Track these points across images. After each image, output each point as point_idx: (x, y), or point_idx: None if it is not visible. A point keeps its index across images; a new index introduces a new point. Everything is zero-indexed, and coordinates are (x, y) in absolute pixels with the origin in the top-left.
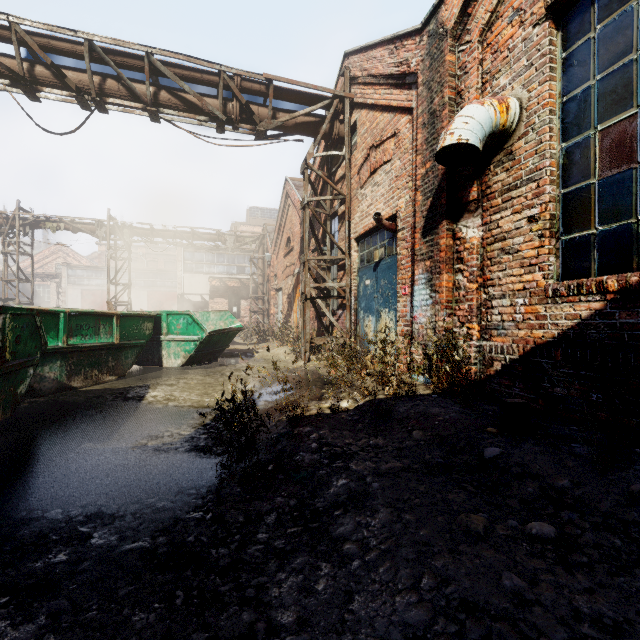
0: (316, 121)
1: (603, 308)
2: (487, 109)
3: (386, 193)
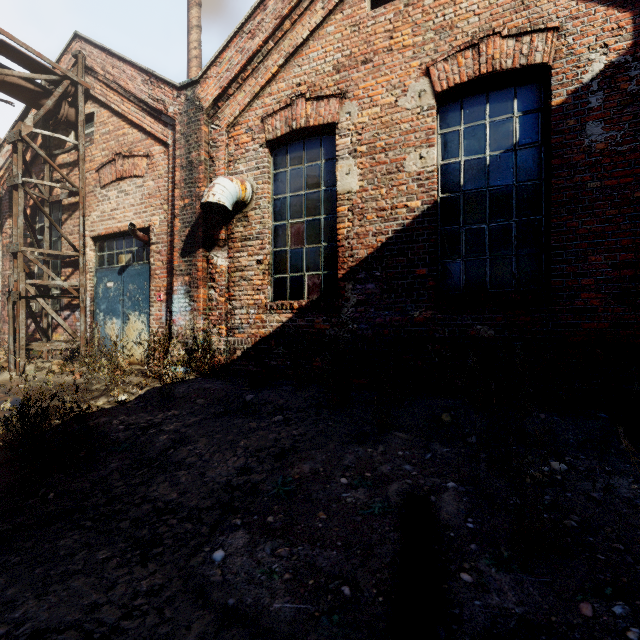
0: (36, 90)
1: (292, 317)
2: (235, 186)
3: (137, 205)
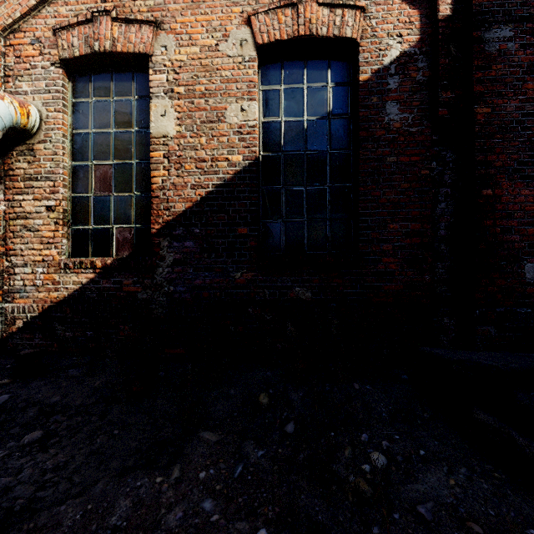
0: None
1: (95, 278)
2: (8, 105)
3: None
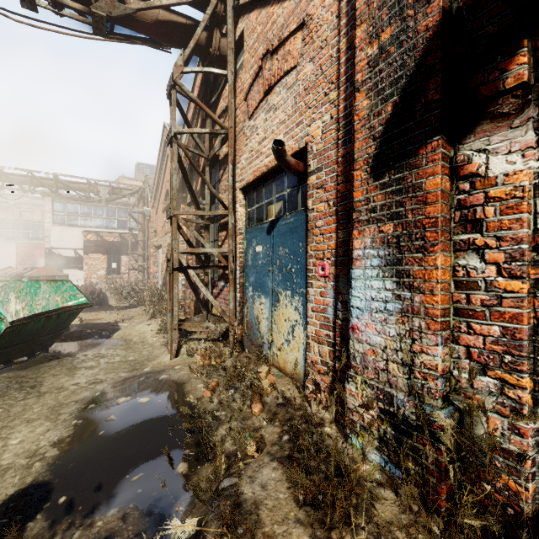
0: (187, 24)
1: None
2: None
3: (288, 118)
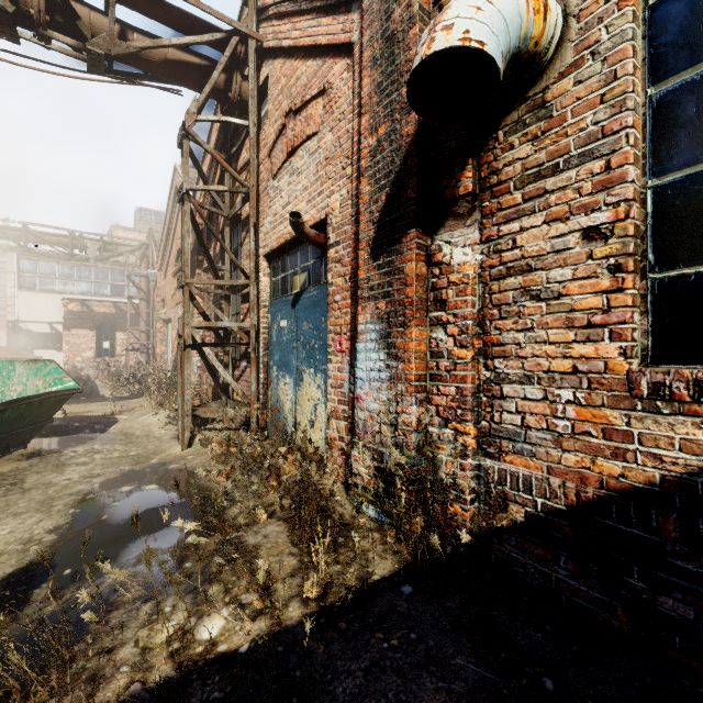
0: (202, 65)
1: None
2: None
3: (311, 185)
